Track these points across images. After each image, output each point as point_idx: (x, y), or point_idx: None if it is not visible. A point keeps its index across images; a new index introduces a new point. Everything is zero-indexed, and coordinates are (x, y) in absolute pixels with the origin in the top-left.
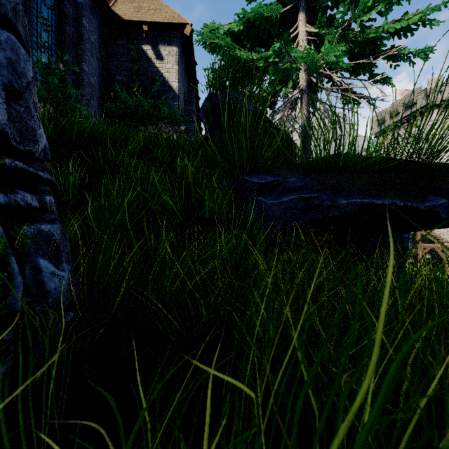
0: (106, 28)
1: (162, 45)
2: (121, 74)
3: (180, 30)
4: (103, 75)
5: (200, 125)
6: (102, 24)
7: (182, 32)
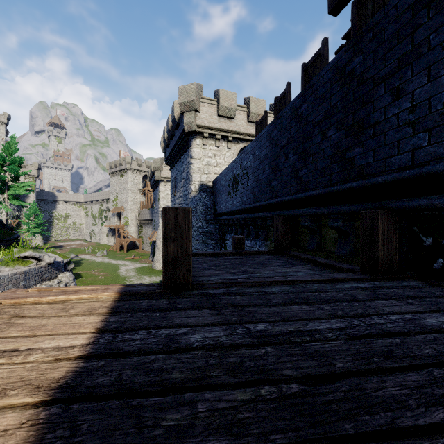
0: None
1: None
2: None
3: None
4: None
5: None
6: None
7: None
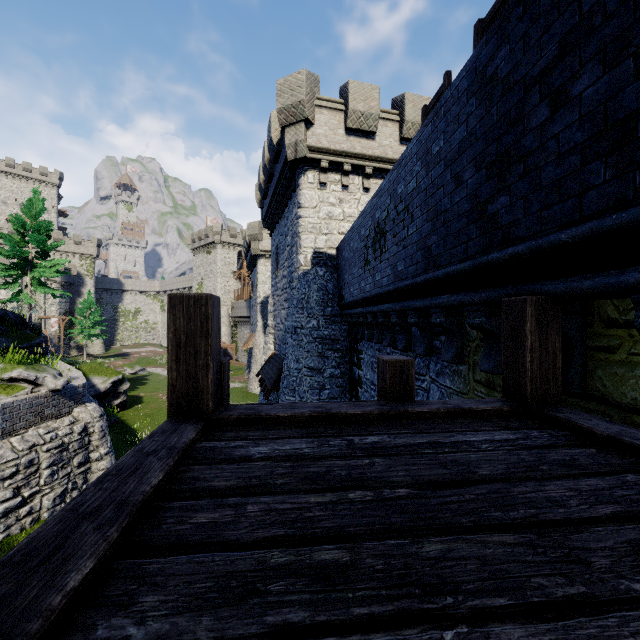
0: None
1: None
2: None
3: None
4: None
5: None
6: None
7: None
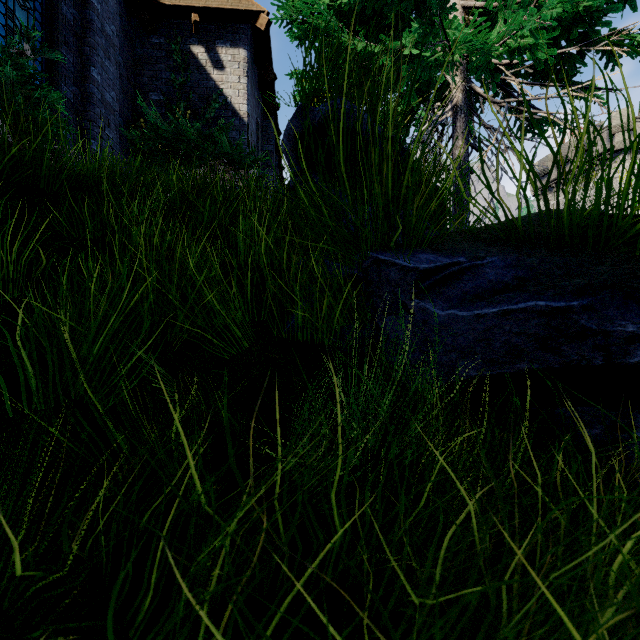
0: (133, 17)
1: (222, 45)
2: (156, 91)
3: (251, 22)
4: (128, 91)
5: (281, 174)
6: (127, 11)
7: (253, 27)
